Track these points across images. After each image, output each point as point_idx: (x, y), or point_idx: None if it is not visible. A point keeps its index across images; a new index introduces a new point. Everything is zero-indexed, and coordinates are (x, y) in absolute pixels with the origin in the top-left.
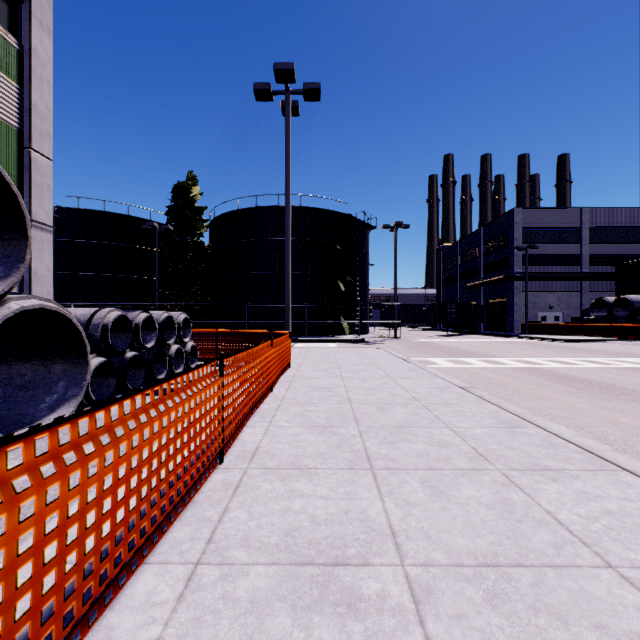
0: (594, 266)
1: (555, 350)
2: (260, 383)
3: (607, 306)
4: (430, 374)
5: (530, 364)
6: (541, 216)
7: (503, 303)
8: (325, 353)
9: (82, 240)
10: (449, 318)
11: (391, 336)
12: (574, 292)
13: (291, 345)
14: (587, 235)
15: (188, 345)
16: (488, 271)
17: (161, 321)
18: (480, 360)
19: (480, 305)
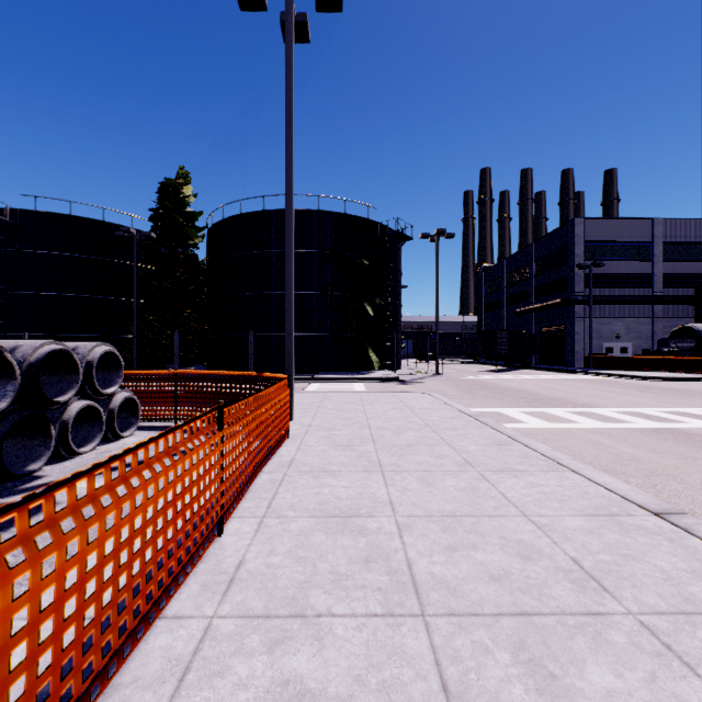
0: (668, 288)
1: (657, 393)
2: (126, 584)
3: (693, 335)
4: (543, 457)
5: (658, 421)
6: (606, 228)
7: (560, 332)
8: (349, 403)
9: (41, 251)
10: (499, 350)
11: (430, 372)
12: (645, 319)
13: (304, 386)
14: (660, 251)
15: (116, 398)
16: (541, 294)
17: (35, 359)
18: (576, 413)
19: (533, 334)
